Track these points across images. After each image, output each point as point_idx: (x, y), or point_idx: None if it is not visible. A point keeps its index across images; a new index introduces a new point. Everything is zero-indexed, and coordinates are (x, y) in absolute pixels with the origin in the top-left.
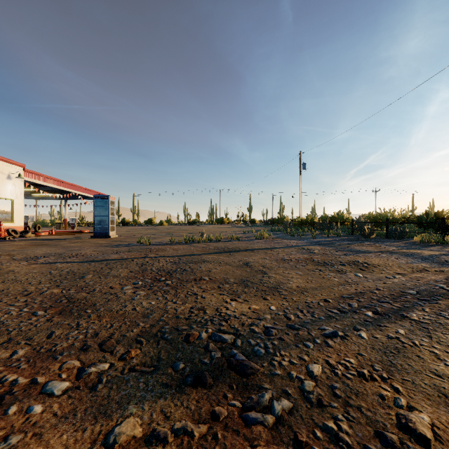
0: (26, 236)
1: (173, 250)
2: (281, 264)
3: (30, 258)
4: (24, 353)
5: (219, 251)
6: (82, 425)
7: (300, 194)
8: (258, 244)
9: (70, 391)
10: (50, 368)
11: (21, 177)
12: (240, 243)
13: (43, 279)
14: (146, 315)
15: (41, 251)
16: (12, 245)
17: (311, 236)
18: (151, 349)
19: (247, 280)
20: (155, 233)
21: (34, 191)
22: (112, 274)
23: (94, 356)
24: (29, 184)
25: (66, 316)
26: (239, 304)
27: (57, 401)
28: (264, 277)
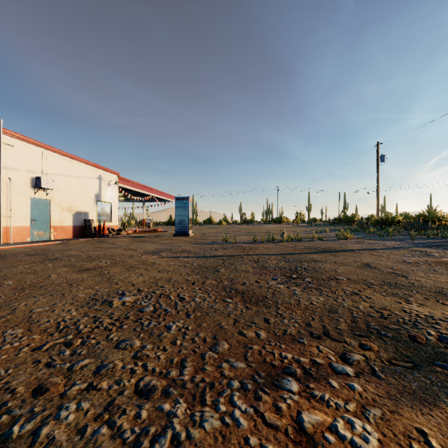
0: (120, 233)
1: (265, 249)
2: (411, 266)
3: (150, 252)
4: (266, 335)
5: (315, 251)
6: (421, 410)
7: (378, 190)
8: (350, 244)
9: (360, 375)
10: (310, 351)
11: (117, 183)
12: (327, 243)
13: (186, 271)
14: (332, 310)
15: (151, 247)
16: (120, 241)
17: (404, 237)
18: (383, 344)
19: (392, 282)
20: (223, 232)
21: (121, 195)
22: (240, 269)
23: (334, 345)
24: (119, 190)
25: (255, 305)
26: (422, 308)
27: (362, 383)
28: (410, 280)
